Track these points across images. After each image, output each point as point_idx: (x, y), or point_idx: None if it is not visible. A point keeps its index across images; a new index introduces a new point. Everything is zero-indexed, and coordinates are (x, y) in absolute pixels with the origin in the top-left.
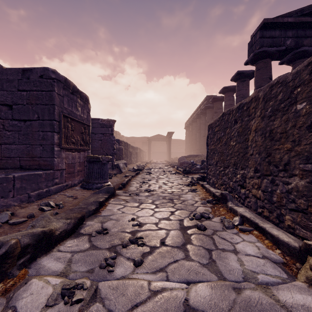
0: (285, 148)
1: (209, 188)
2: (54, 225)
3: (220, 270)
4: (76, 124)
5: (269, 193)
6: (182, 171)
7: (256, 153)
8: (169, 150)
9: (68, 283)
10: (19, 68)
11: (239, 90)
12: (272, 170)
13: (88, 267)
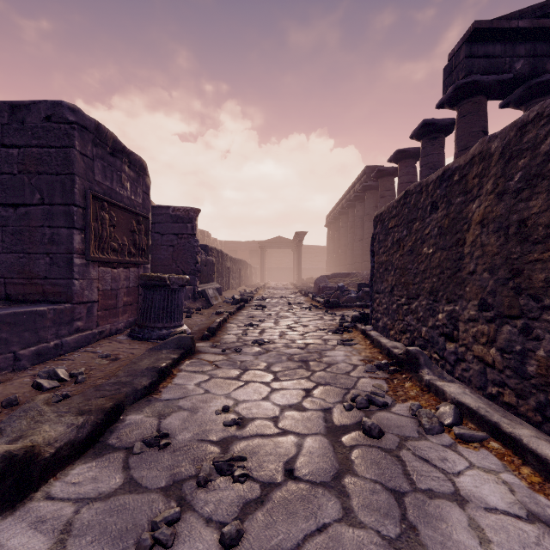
0: None
1: (378, 338)
2: (45, 433)
3: None
4: (120, 214)
5: (518, 356)
6: (322, 303)
7: (483, 270)
8: (298, 265)
9: None
10: (4, 102)
11: (425, 155)
12: (526, 307)
13: None
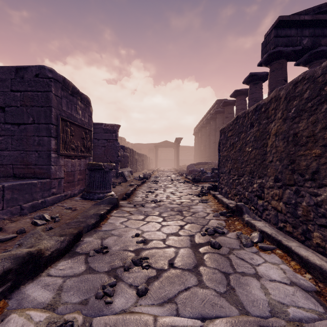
0: (313, 154)
1: (221, 198)
2: (45, 244)
3: (240, 301)
4: (76, 129)
5: (293, 206)
6: (191, 179)
7: (276, 160)
8: (177, 158)
9: (55, 320)
10: (12, 66)
11: (251, 93)
12: (297, 180)
13: (81, 297)
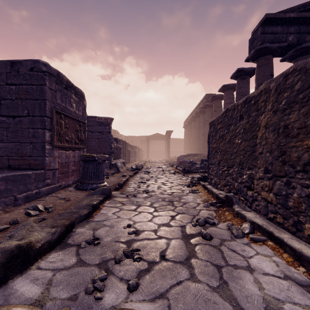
0: (305, 146)
1: (211, 189)
2: (35, 236)
3: (234, 296)
4: (70, 121)
5: (284, 197)
6: (181, 170)
7: (266, 152)
8: (168, 149)
9: None
10: (7, 60)
11: (239, 88)
12: (287, 171)
13: (71, 292)
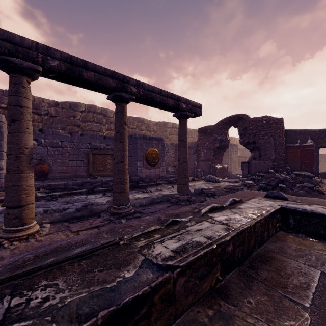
0: None
1: None
2: None
3: None
4: None
5: None
6: None
7: None
8: None
9: None
10: None
11: None
12: None
13: None
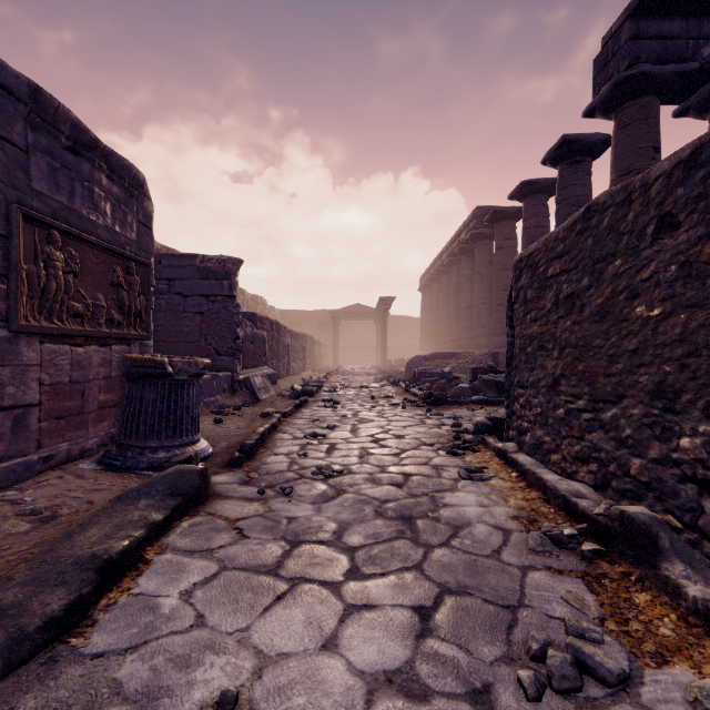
0: None
1: (537, 471)
2: None
3: None
4: (90, 255)
5: None
6: (421, 397)
7: None
8: (383, 343)
9: None
10: None
11: (565, 186)
12: None
13: None
